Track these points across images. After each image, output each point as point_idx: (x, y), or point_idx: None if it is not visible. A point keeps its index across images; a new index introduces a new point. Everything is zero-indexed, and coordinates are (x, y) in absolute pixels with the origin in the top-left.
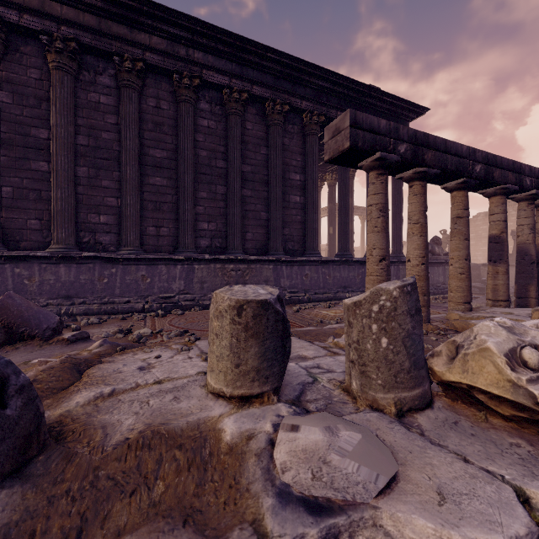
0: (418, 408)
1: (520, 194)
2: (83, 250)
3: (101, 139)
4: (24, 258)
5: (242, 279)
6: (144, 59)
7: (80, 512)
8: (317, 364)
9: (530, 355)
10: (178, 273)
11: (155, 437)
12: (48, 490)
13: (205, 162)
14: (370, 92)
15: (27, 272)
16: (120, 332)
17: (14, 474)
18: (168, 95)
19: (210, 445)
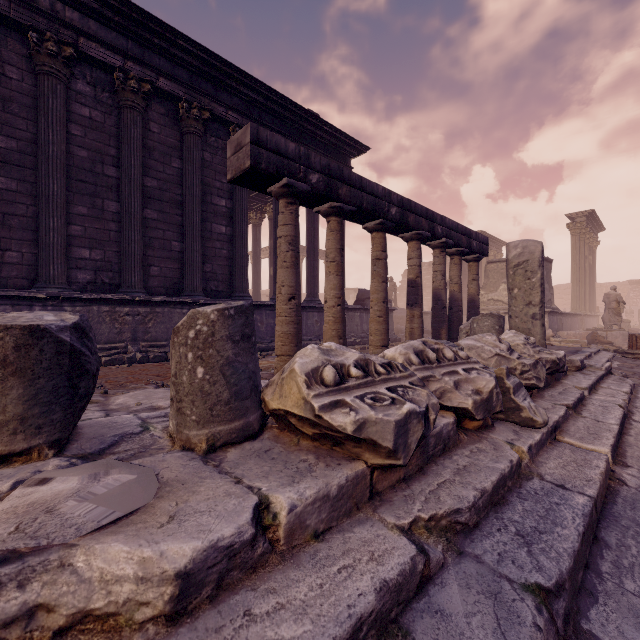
0: (235, 441)
1: (435, 241)
2: None
3: None
4: None
5: (143, 326)
6: None
7: None
8: (165, 413)
9: (328, 373)
10: None
11: None
12: None
13: (84, 165)
14: (309, 117)
15: None
16: None
17: None
18: (20, 59)
19: None
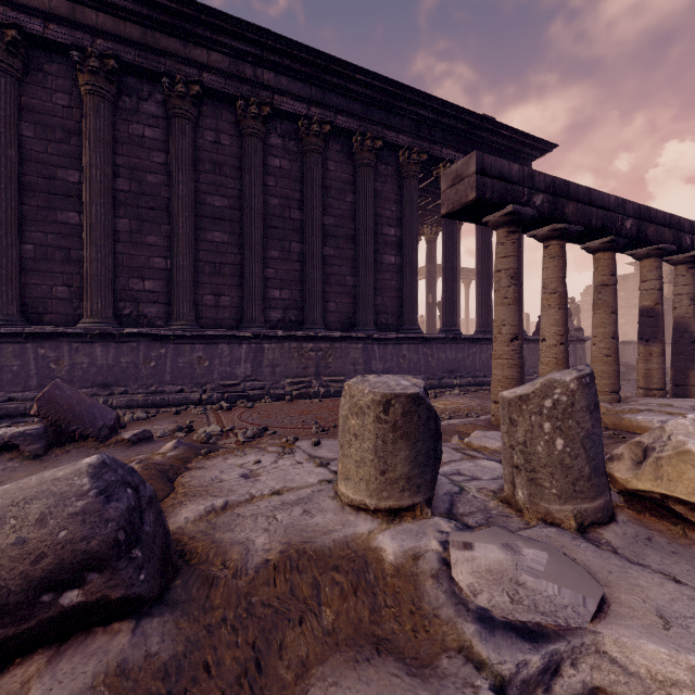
0: (601, 521)
1: (678, 255)
2: (123, 325)
3: (146, 183)
4: (51, 336)
5: (324, 361)
6: (201, 81)
7: (249, 642)
8: (456, 470)
9: None
10: (244, 354)
11: (301, 558)
12: (201, 618)
13: (276, 212)
14: (484, 123)
15: (54, 353)
16: (179, 430)
17: (158, 600)
18: (230, 127)
19: (370, 566)
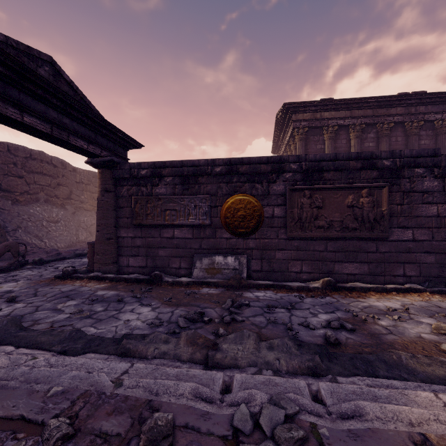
0: None
1: None
2: None
3: None
4: None
5: None
6: (394, 121)
7: None
8: None
9: None
10: None
11: None
12: None
13: None
14: None
15: None
16: None
17: None
18: (401, 133)
19: None
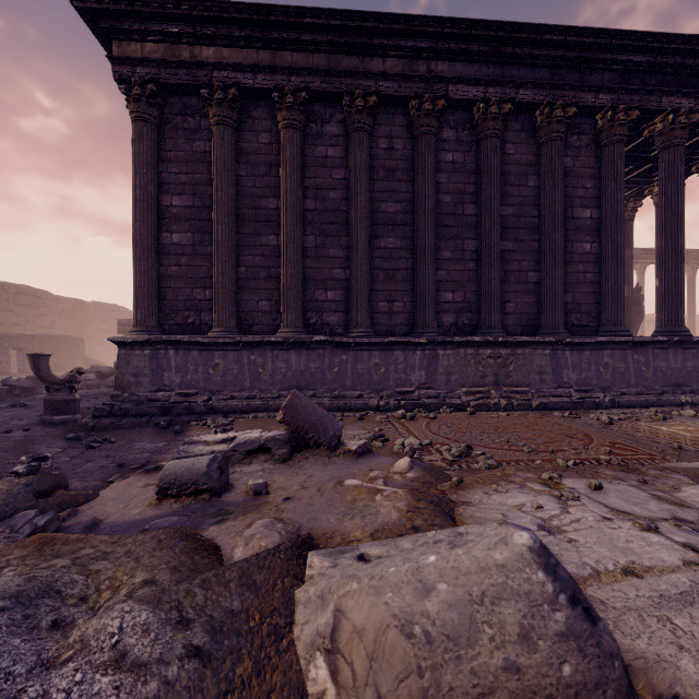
0: None
1: None
2: (310, 333)
3: (328, 200)
4: (259, 344)
5: (504, 369)
6: (377, 91)
7: None
8: None
9: None
10: (418, 361)
11: None
12: None
13: (448, 210)
14: None
15: (261, 359)
16: (374, 438)
17: None
18: (403, 130)
19: None
